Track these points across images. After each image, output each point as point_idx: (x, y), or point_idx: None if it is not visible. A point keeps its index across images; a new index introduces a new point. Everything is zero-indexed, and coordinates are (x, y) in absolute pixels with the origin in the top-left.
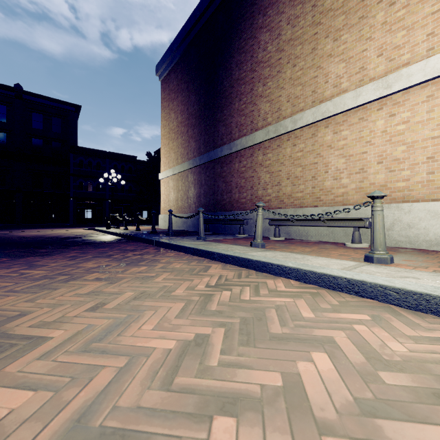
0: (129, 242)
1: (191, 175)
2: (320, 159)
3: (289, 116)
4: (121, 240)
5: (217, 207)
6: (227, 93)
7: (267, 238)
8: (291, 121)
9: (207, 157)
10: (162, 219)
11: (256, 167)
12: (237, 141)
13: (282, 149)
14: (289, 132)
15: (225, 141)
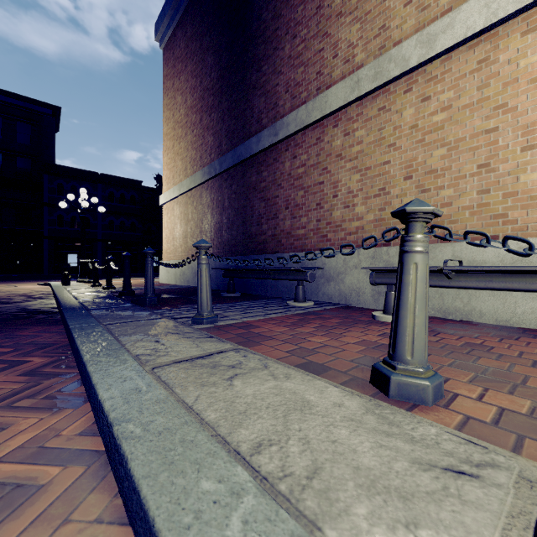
0: (35, 324)
1: (207, 193)
2: (505, 117)
3: (411, 36)
4: (28, 318)
5: (250, 246)
6: (269, 32)
7: (362, 312)
8: (418, 42)
9: (233, 157)
10: (164, 268)
11: (329, 162)
12: (289, 116)
13: (393, 114)
14: (412, 71)
15: (266, 122)
